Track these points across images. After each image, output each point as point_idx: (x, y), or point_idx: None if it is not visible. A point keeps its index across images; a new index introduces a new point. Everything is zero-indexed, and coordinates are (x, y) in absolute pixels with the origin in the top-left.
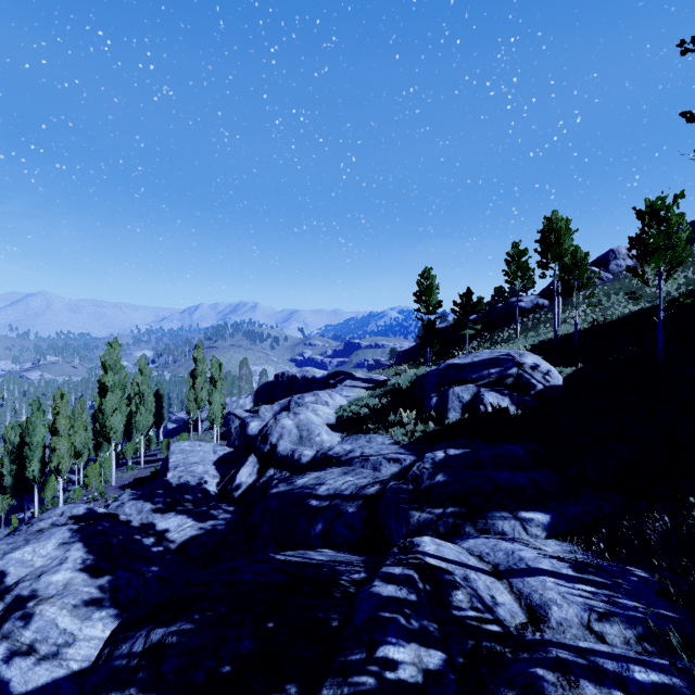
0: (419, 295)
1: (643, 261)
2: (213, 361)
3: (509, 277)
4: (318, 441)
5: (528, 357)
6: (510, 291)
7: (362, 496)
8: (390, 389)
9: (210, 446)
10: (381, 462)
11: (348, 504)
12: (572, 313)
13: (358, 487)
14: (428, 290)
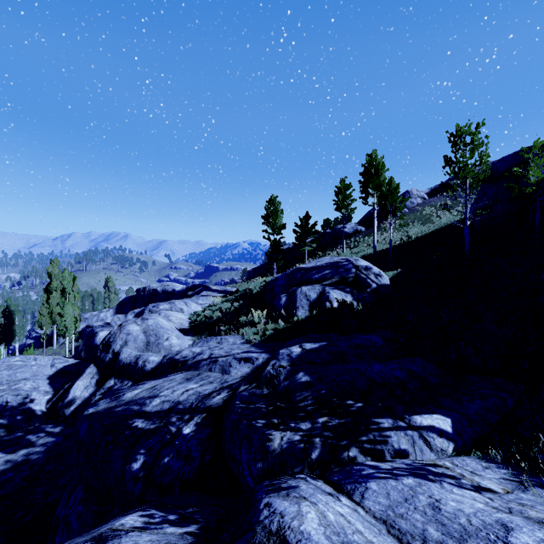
0: (267, 218)
1: (454, 176)
2: (65, 273)
3: (338, 205)
4: (167, 345)
5: (362, 261)
6: (335, 223)
7: (204, 409)
8: (242, 294)
9: (48, 359)
10: (231, 362)
11: (184, 422)
12: (383, 236)
13: (201, 396)
14: (274, 214)
